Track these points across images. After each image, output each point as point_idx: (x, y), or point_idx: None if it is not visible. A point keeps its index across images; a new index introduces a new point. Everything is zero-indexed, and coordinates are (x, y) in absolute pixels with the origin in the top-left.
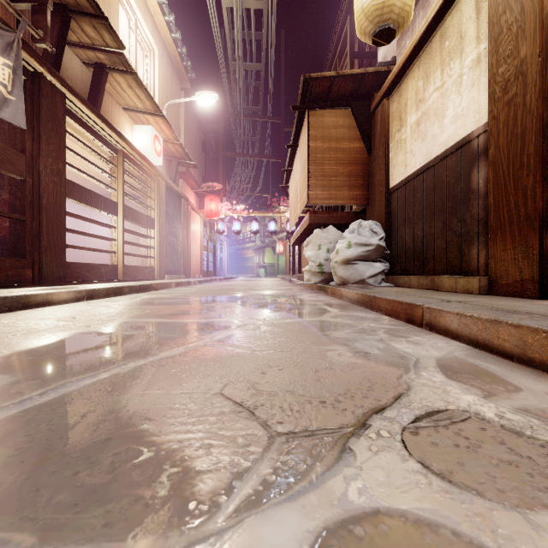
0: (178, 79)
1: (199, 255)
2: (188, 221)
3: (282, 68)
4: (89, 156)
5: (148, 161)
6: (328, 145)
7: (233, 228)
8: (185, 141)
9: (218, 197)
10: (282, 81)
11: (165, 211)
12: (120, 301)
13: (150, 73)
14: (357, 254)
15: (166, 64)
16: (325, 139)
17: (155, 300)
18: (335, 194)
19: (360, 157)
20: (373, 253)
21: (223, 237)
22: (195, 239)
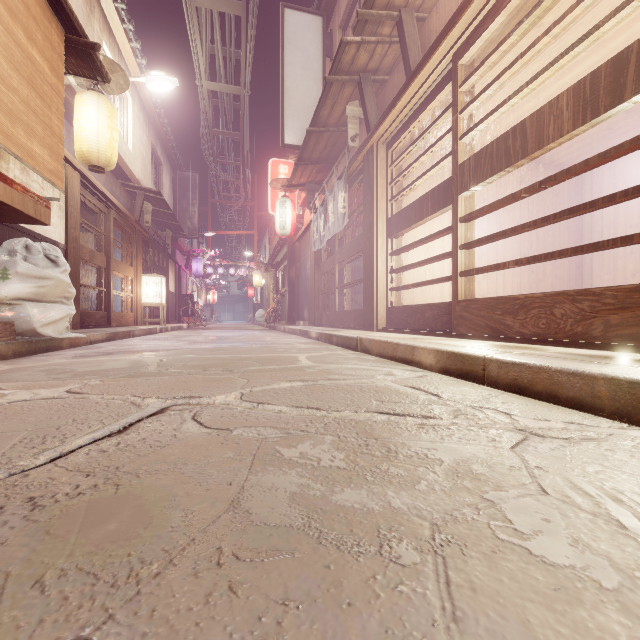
0: None
1: None
2: None
3: None
4: None
5: None
6: None
7: None
8: None
9: None
10: None
11: None
12: (290, 341)
13: None
14: None
15: None
16: None
17: (270, 342)
18: None
19: None
20: None
21: None
22: None
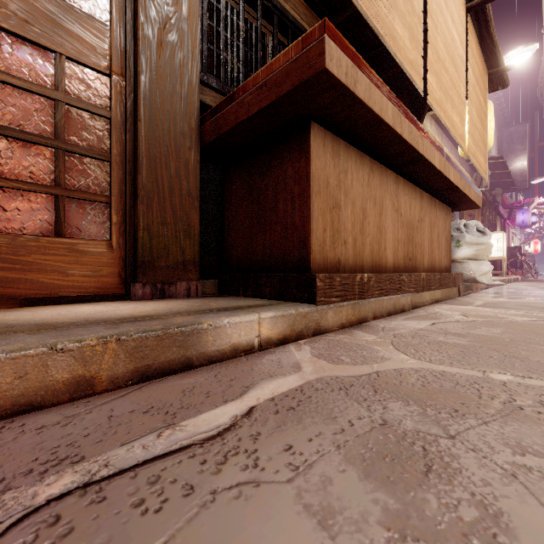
0: None
1: None
2: None
3: None
4: None
5: None
6: None
7: None
8: None
9: None
10: None
11: None
12: None
13: None
14: None
15: None
16: None
17: None
18: None
19: None
20: None
21: None
22: None
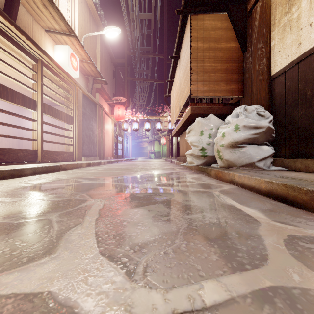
0: (94, 24)
1: (111, 144)
2: (102, 121)
3: (165, 22)
4: (21, 68)
5: (66, 72)
6: (207, 45)
7: (133, 127)
8: (100, 68)
9: (123, 106)
10: (165, 31)
11: (83, 112)
12: None
13: (71, 13)
14: (246, 137)
15: (84, 10)
16: (205, 39)
17: (39, 183)
18: (213, 88)
19: (236, 56)
20: (262, 135)
21: (128, 134)
22: (108, 134)
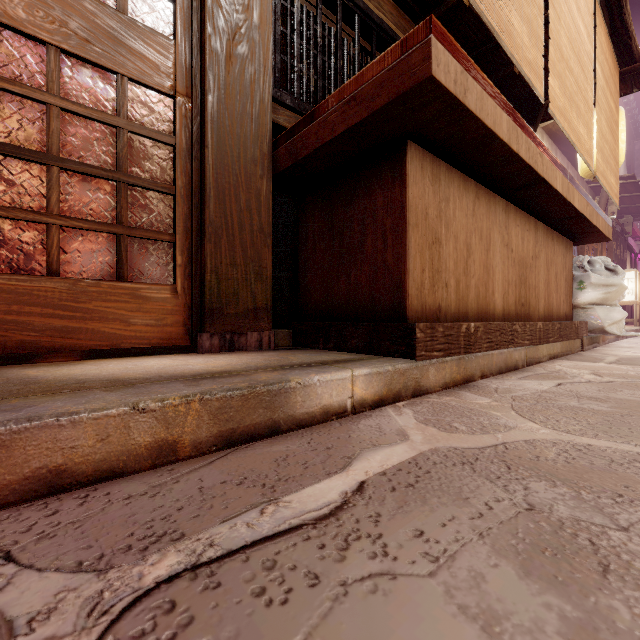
0: None
1: None
2: None
3: None
4: None
5: None
6: None
7: None
8: None
9: None
10: None
11: None
12: None
13: None
14: None
15: None
16: None
17: None
18: None
19: None
20: None
21: None
22: None
